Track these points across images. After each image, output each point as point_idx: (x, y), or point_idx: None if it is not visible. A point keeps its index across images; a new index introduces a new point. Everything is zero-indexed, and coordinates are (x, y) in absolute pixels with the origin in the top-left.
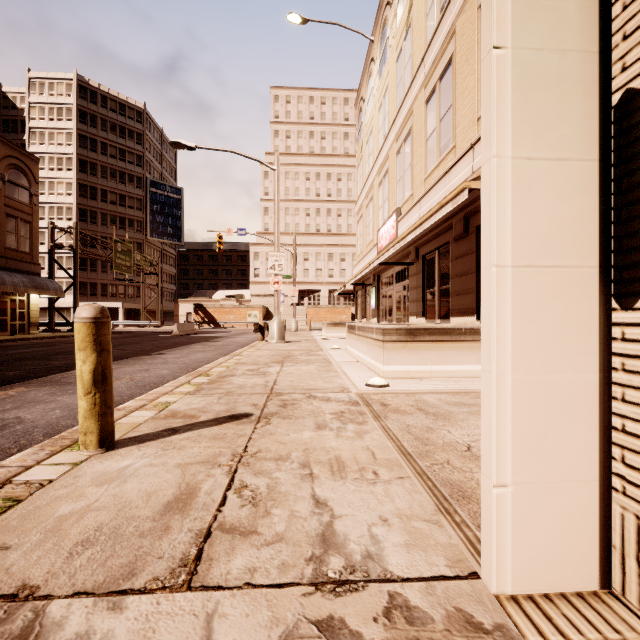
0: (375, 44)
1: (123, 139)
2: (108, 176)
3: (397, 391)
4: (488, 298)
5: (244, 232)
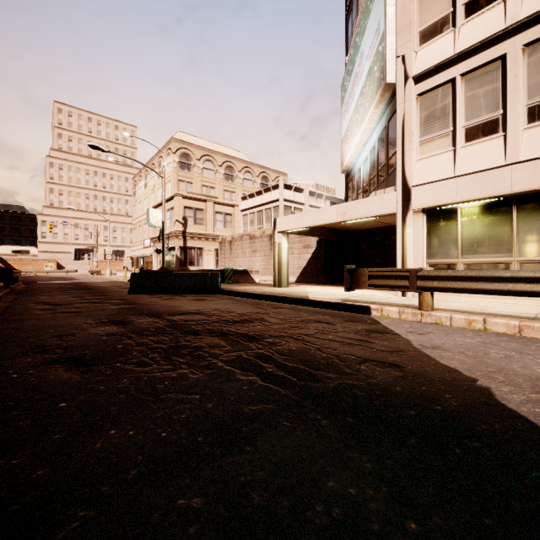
0: (143, 174)
1: None
2: None
3: None
4: (153, 268)
5: (67, 223)
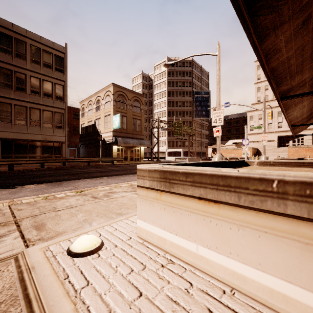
0: None
1: (183, 77)
2: (178, 95)
3: (44, 276)
4: None
5: (228, 104)
